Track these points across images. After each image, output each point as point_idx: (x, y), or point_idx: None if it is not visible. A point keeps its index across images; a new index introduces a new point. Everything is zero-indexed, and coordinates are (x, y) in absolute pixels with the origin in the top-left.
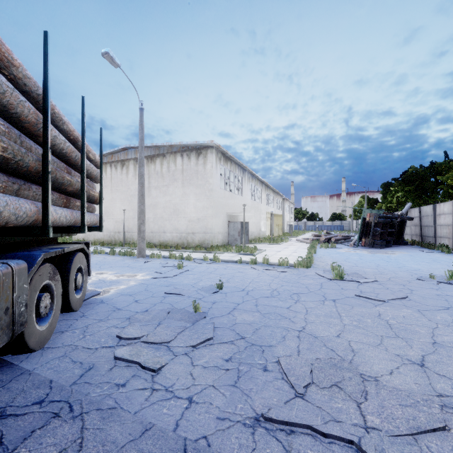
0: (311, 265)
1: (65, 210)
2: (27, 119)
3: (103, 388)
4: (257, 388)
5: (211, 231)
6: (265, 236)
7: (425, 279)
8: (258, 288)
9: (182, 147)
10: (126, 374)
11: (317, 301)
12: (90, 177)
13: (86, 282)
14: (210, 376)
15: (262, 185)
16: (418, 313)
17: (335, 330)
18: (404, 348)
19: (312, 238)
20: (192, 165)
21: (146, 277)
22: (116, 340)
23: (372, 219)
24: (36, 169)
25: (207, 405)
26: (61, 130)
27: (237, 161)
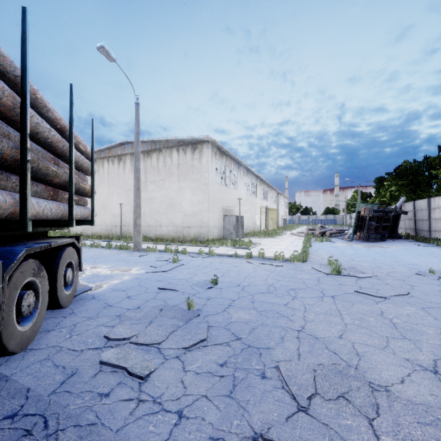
0: (307, 259)
1: (50, 203)
2: (2, 102)
3: (84, 398)
4: (255, 399)
5: (206, 224)
6: (260, 229)
7: (424, 274)
8: (254, 283)
9: (178, 142)
10: (111, 382)
11: (315, 297)
12: (81, 169)
13: (77, 278)
14: (203, 385)
15: (257, 180)
16: (423, 311)
17: (337, 330)
18: (413, 351)
19: (307, 232)
20: (187, 160)
21: (140, 272)
22: (104, 341)
23: (367, 213)
24: (13, 157)
25: (198, 421)
26: (46, 118)
27: (232, 155)
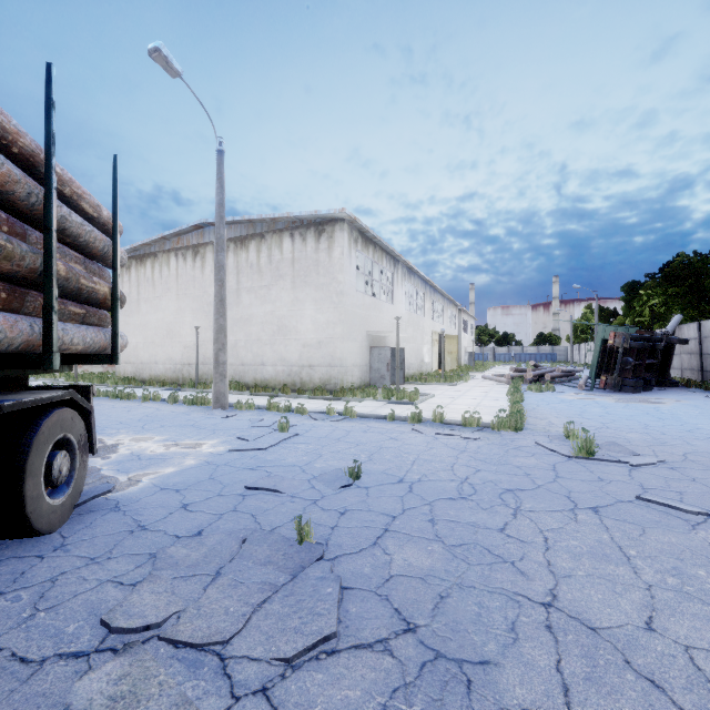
0: (524, 425)
1: None
2: None
3: None
4: None
5: (340, 362)
6: (431, 370)
7: None
8: (431, 476)
9: (293, 222)
10: None
11: (560, 511)
12: (91, 253)
13: (85, 467)
14: None
15: (425, 287)
16: None
17: (634, 604)
18: None
19: (511, 375)
20: (308, 252)
21: (218, 449)
22: (101, 631)
23: (619, 341)
24: None
25: None
26: None
27: (385, 244)
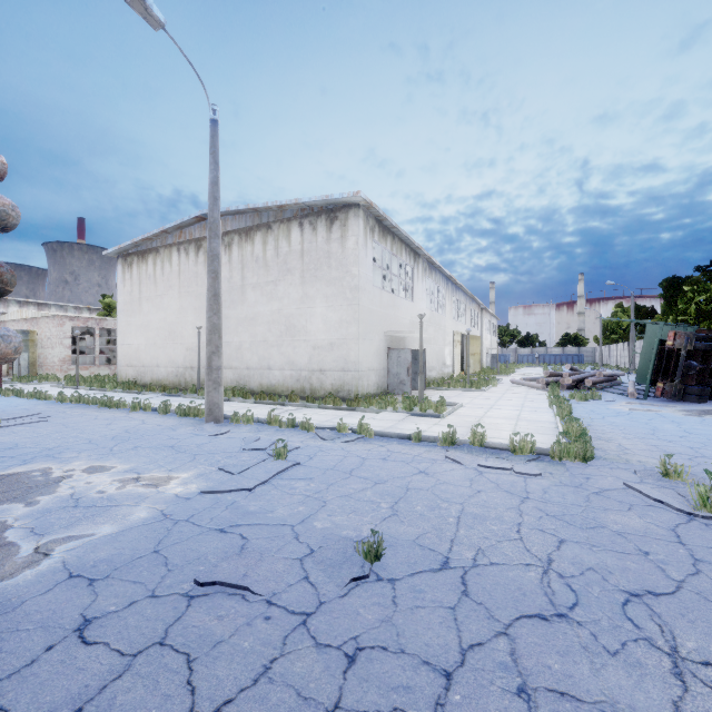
0: (594, 453)
1: None
2: None
3: None
4: None
5: (355, 366)
6: (452, 373)
7: None
8: (492, 554)
9: (302, 209)
10: None
11: None
12: None
13: None
14: None
15: (447, 284)
16: None
17: None
18: None
19: (546, 380)
20: (319, 243)
21: (187, 489)
22: None
23: (681, 342)
24: None
25: None
26: None
27: (404, 235)
